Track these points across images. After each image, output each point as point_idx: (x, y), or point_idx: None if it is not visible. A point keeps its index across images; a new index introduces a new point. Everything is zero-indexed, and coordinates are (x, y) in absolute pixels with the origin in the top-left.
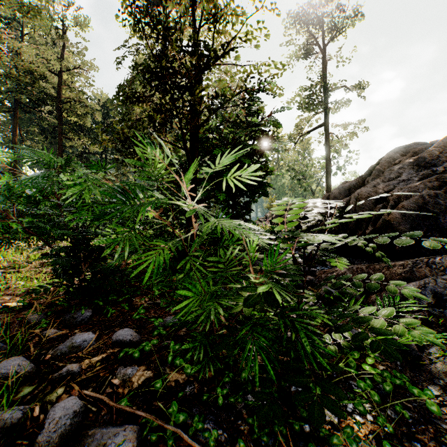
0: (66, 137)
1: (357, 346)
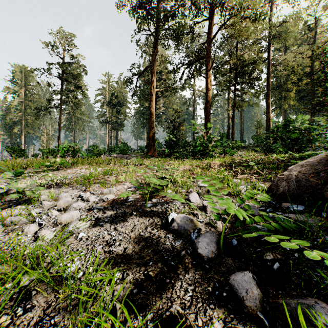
0: (316, 96)
1: None
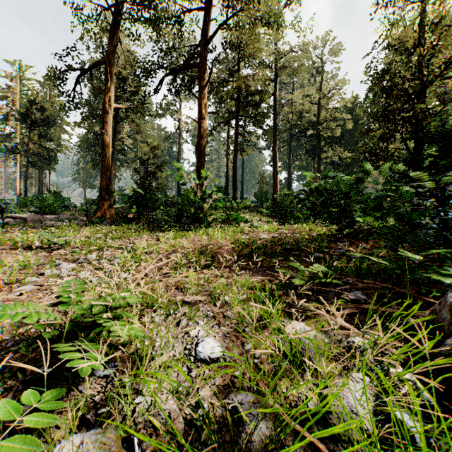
0: (322, 151)
1: None
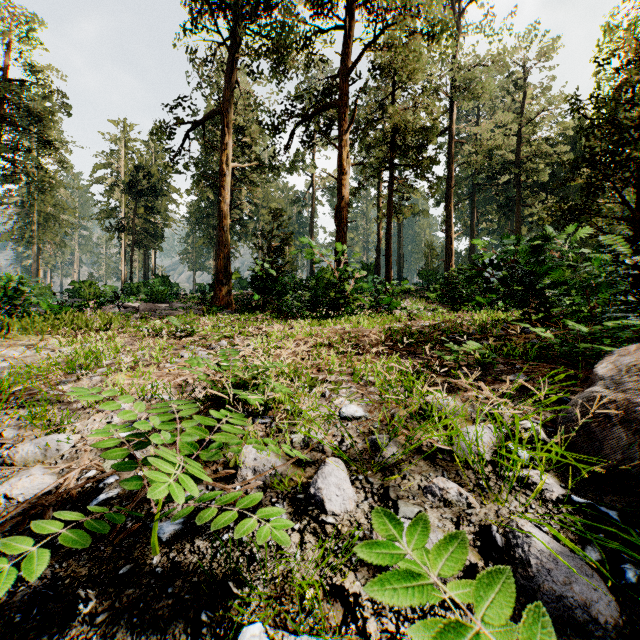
0: (523, 205)
1: None
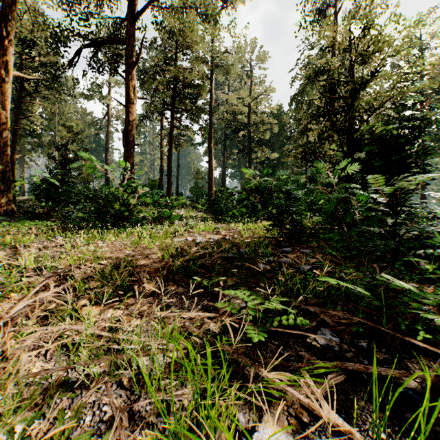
0: (253, 151)
1: (434, 251)
